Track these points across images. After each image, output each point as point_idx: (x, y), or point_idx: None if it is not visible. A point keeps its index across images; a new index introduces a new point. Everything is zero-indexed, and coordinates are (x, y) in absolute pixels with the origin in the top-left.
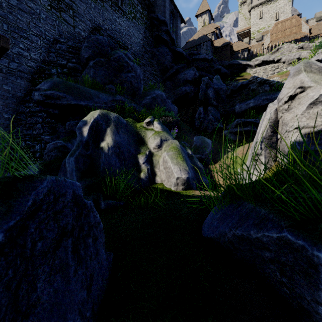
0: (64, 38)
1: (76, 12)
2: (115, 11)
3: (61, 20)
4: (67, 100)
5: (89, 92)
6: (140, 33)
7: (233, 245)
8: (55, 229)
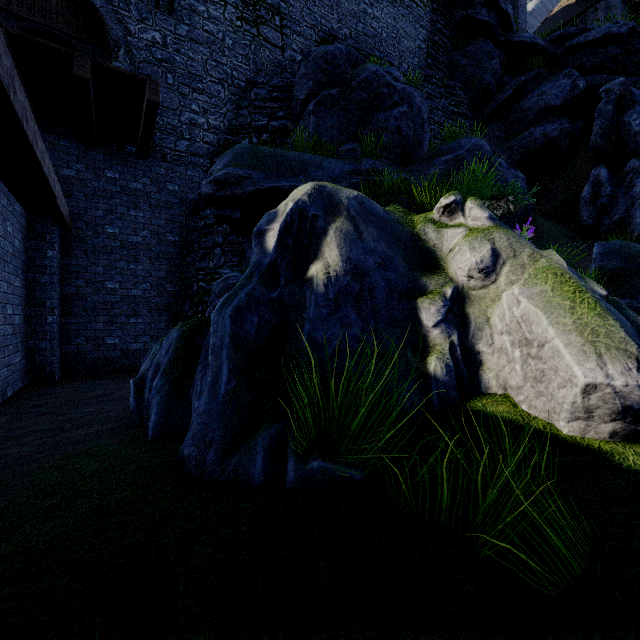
0: (265, 76)
1: (286, 19)
2: None
3: (260, 42)
4: (253, 183)
5: (300, 159)
6: (420, 27)
7: None
8: None
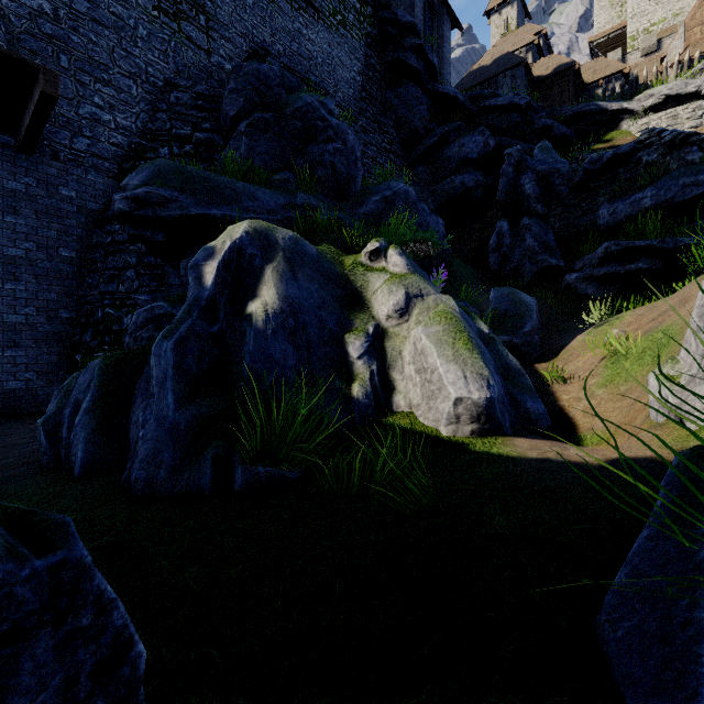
0: (188, 79)
1: (213, 20)
2: (300, 12)
3: (181, 40)
4: (180, 206)
5: (233, 186)
6: (355, 59)
7: None
8: None
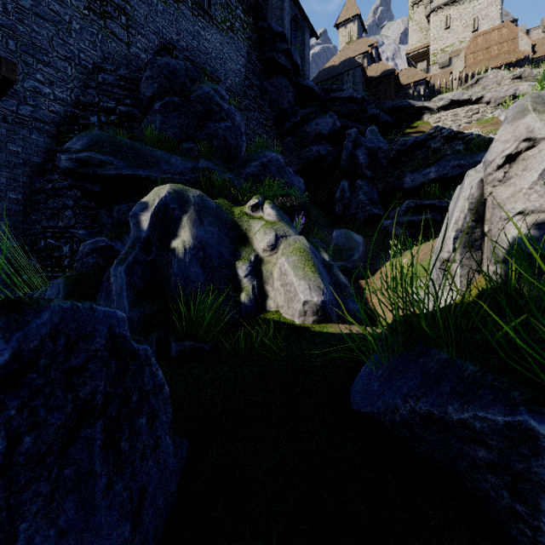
0: (112, 64)
1: (131, 20)
2: (199, 18)
3: (107, 34)
4: (115, 168)
5: (153, 154)
6: (240, 56)
7: (411, 431)
8: (67, 406)
